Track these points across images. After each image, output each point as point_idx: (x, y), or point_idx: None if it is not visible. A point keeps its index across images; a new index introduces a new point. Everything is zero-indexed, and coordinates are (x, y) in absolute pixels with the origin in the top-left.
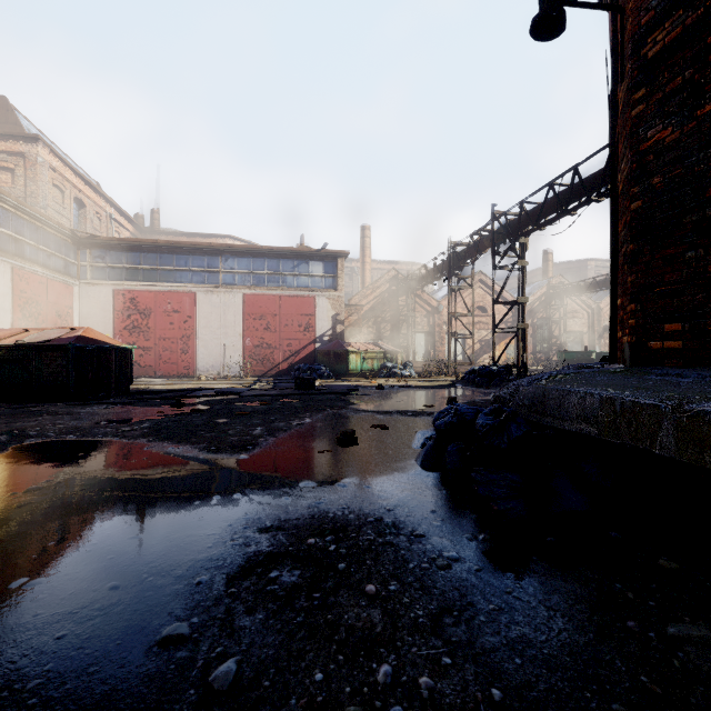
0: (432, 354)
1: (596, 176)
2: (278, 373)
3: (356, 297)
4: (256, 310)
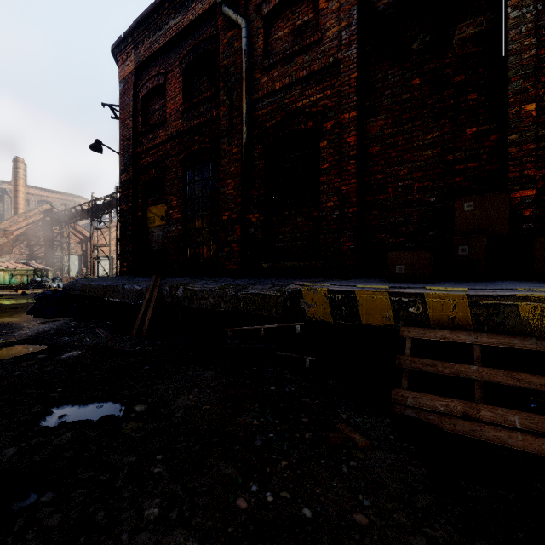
0: (85, 272)
1: None
2: None
3: (6, 222)
4: None
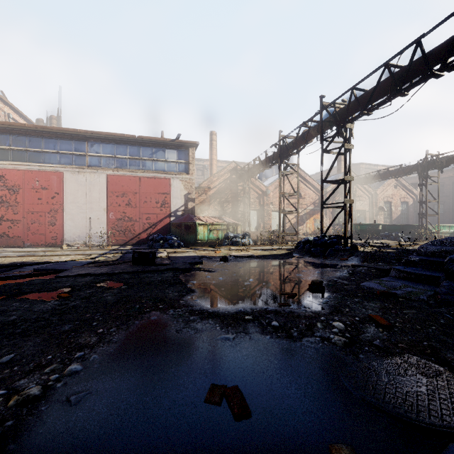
0: (262, 226)
1: (439, 48)
2: (138, 242)
3: (205, 182)
4: (118, 188)
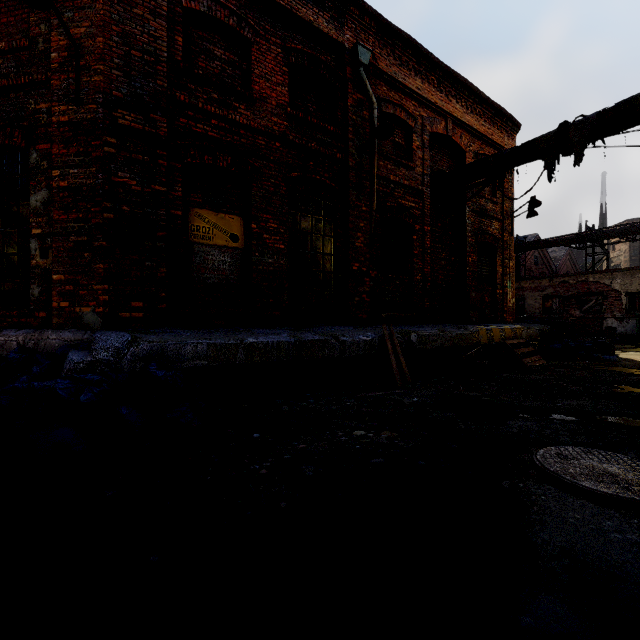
0: None
1: None
2: None
3: None
4: None
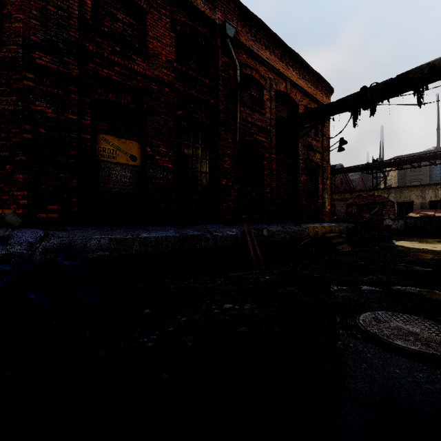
0: None
1: None
2: None
3: None
4: None
